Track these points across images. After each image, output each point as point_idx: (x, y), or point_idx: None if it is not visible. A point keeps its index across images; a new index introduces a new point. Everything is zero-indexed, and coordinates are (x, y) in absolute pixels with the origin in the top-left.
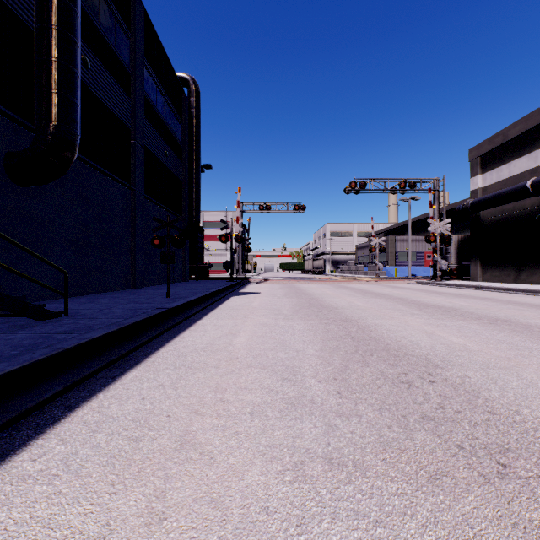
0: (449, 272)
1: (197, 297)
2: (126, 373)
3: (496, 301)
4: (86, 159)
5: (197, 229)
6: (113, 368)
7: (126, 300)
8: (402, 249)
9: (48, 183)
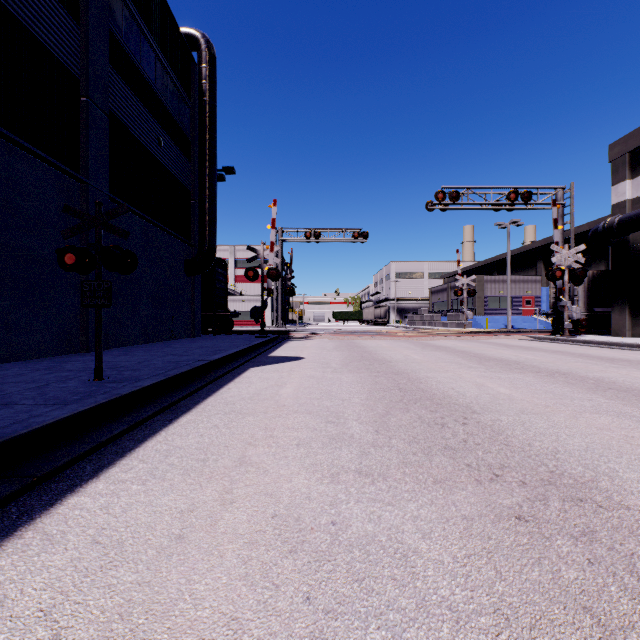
0: (575, 324)
1: (157, 379)
2: None
3: None
4: None
5: (211, 260)
6: None
7: None
8: (492, 292)
9: None
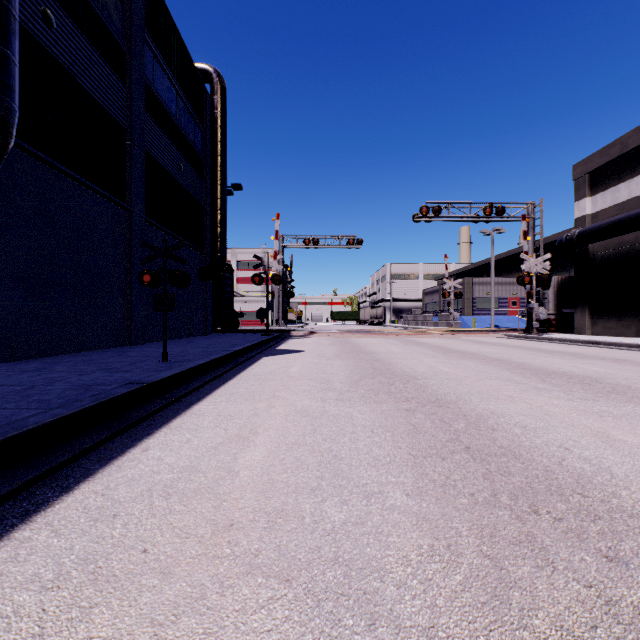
0: (546, 323)
1: (206, 360)
2: None
3: (639, 365)
4: (46, 158)
5: (222, 267)
6: None
7: (97, 366)
8: (480, 294)
9: None
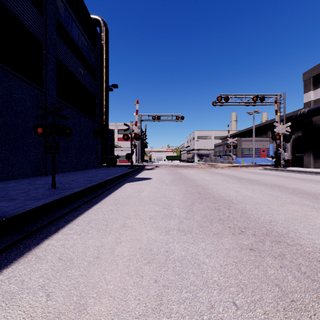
0: (286, 162)
1: (82, 188)
2: None
3: None
4: None
5: (106, 130)
6: None
7: None
8: (245, 146)
9: None
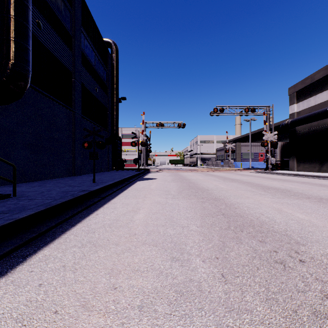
0: (275, 165)
1: (113, 182)
2: (38, 251)
3: (312, 184)
4: (39, 90)
5: (116, 138)
6: (30, 245)
7: (64, 184)
8: (245, 151)
9: (9, 104)
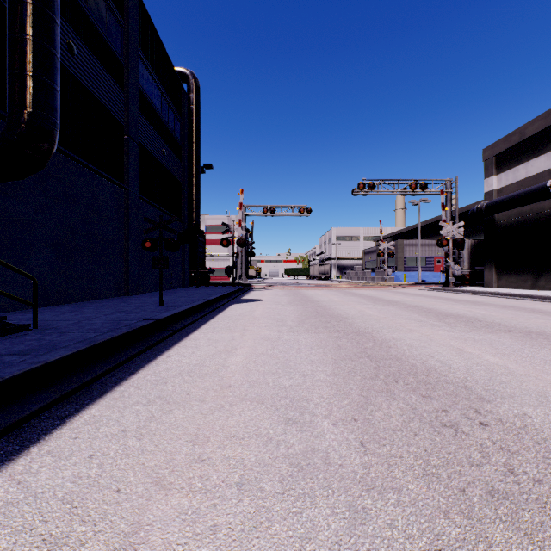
0: (461, 278)
1: (192, 305)
2: (82, 410)
3: (519, 310)
4: (71, 154)
5: (196, 233)
6: (68, 402)
7: (113, 310)
8: (411, 254)
9: (24, 178)
